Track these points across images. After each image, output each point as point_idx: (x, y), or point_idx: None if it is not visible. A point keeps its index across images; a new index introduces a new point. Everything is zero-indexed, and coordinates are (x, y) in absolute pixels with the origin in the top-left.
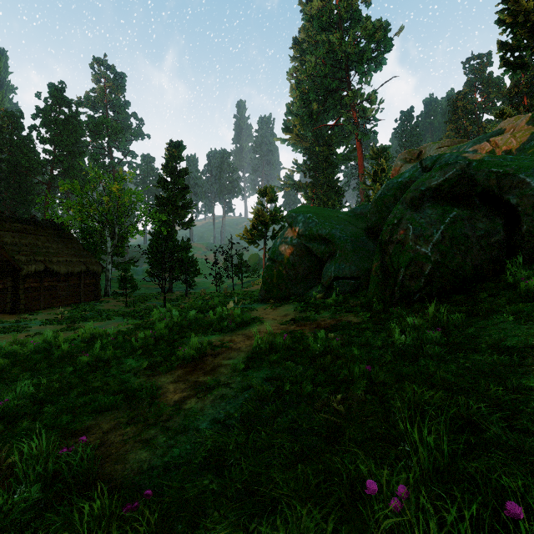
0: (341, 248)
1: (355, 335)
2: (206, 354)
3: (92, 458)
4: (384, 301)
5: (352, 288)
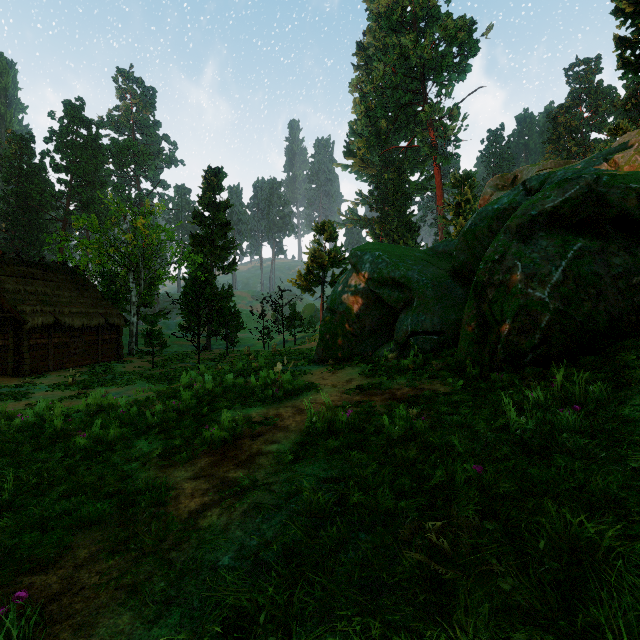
0: (420, 294)
1: (446, 412)
2: (243, 434)
3: (28, 634)
4: (481, 364)
5: (435, 346)
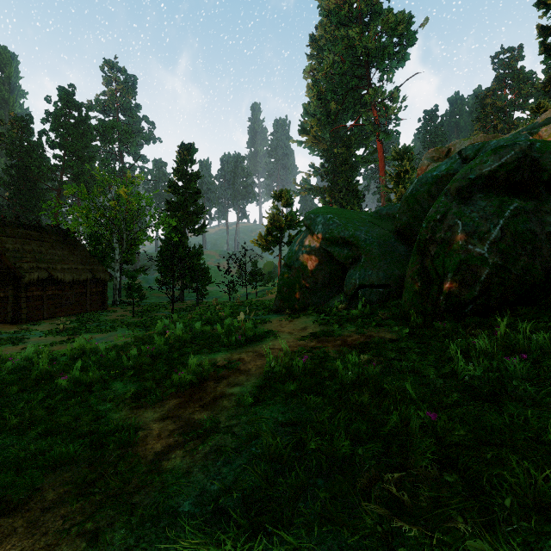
0: (367, 252)
1: (394, 358)
2: (208, 377)
3: None
4: (424, 313)
5: (380, 297)
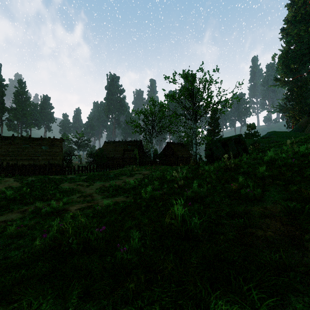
0: None
1: None
2: None
3: None
4: None
5: None
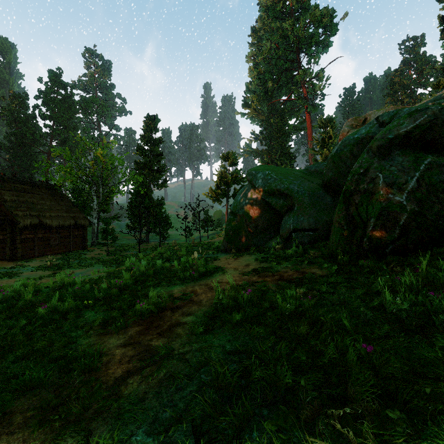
0: (299, 201)
1: (326, 291)
2: (166, 307)
3: None
4: (350, 253)
5: (311, 239)
